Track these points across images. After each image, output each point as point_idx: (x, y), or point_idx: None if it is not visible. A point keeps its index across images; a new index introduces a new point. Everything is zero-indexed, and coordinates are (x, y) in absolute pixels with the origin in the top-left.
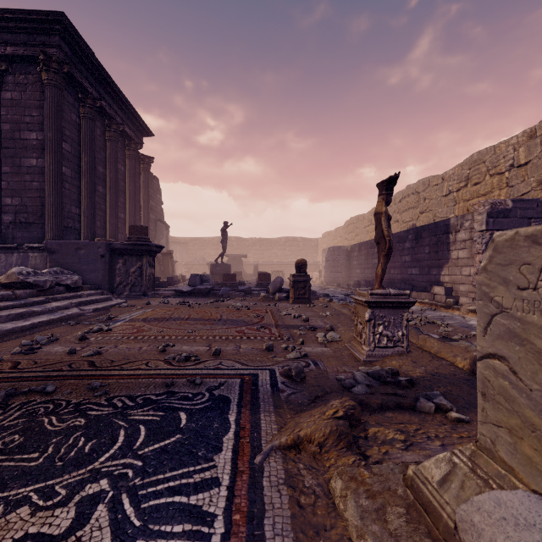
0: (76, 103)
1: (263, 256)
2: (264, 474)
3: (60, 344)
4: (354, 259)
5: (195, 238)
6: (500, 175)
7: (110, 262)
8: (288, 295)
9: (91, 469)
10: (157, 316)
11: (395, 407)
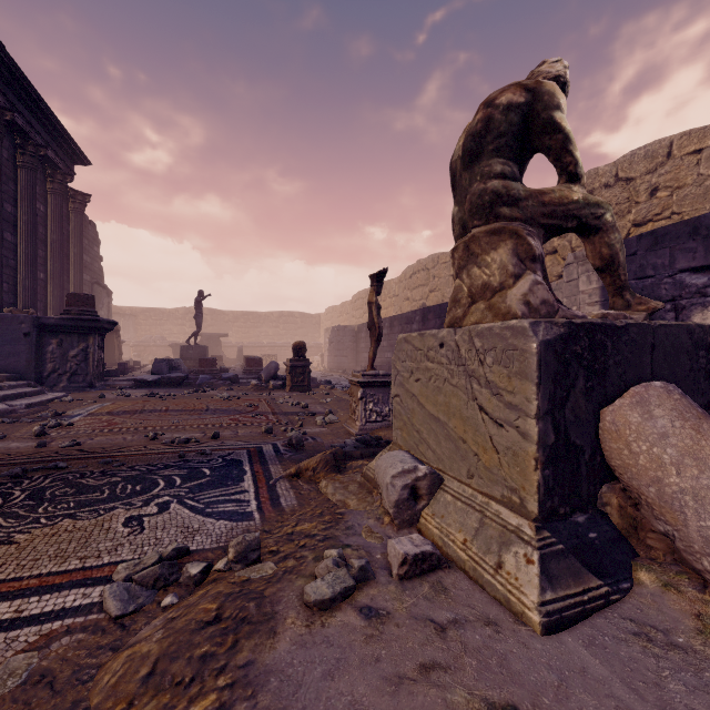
0: None
1: (249, 335)
2: (277, 487)
3: (13, 441)
4: (362, 341)
5: (148, 308)
6: None
7: (38, 342)
8: (284, 383)
9: (152, 495)
10: (124, 409)
11: (371, 456)
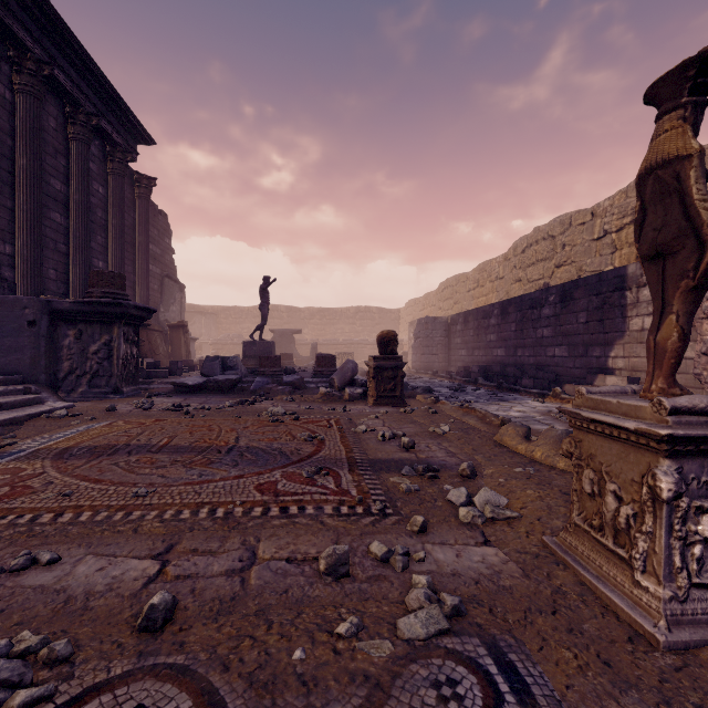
0: (5, 66)
1: (325, 332)
2: None
3: None
4: (456, 335)
5: (228, 307)
6: None
7: (50, 334)
8: (365, 392)
9: None
10: (100, 441)
11: None
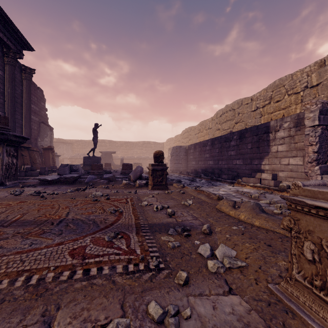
0: None
1: (128, 153)
2: None
3: None
4: (190, 154)
5: (78, 140)
6: (296, 94)
7: None
8: (147, 182)
9: None
10: None
11: None
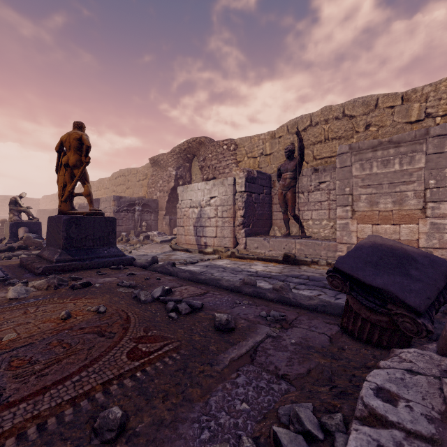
0: None
1: None
2: None
3: None
4: None
5: None
6: (105, 190)
7: None
8: None
9: None
10: None
11: None
